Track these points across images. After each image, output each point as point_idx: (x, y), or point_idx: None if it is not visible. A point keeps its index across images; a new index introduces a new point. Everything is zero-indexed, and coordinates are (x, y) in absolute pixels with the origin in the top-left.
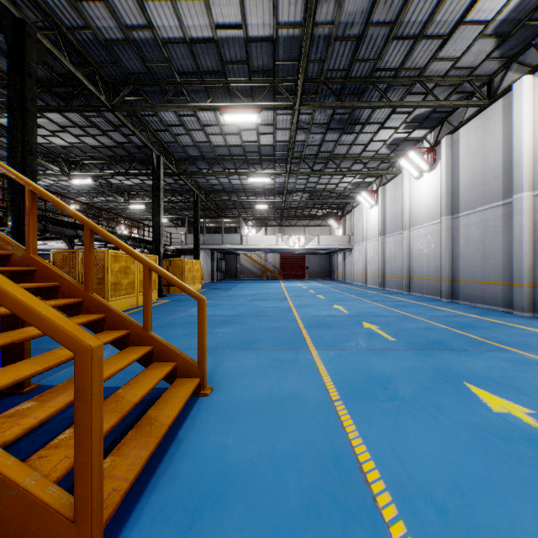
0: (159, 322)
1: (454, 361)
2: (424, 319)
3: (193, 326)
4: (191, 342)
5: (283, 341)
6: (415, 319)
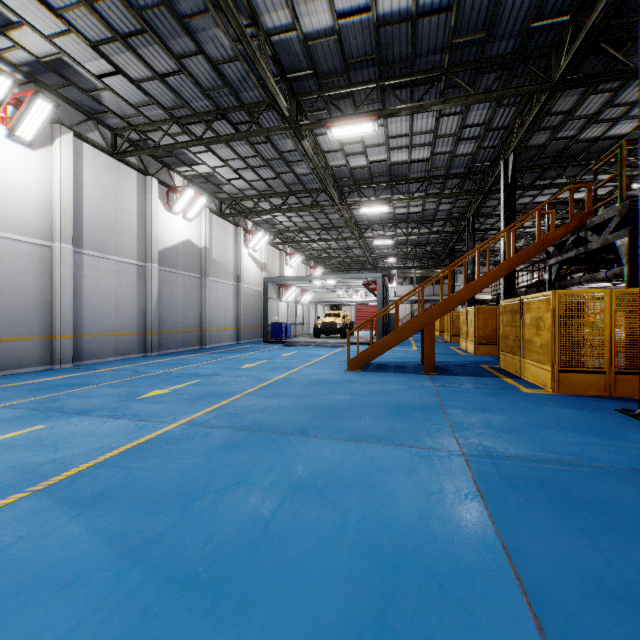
0: (455, 418)
1: (216, 371)
2: (45, 396)
3: (382, 405)
4: (368, 386)
5: (289, 383)
6: (44, 398)
